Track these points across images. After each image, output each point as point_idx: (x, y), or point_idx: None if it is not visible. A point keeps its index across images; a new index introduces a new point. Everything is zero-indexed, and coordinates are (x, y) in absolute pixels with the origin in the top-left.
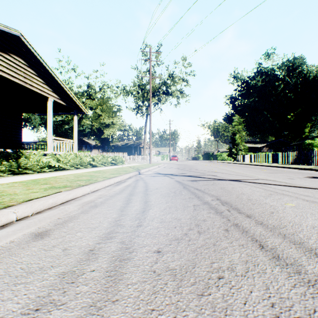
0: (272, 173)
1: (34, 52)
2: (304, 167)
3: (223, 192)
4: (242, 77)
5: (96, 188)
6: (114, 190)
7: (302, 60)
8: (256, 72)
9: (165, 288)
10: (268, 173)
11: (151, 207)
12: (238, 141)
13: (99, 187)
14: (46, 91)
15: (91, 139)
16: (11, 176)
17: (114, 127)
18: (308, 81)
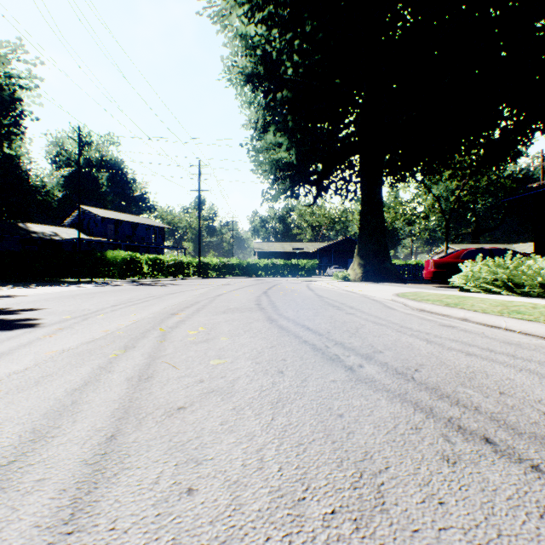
0: None
1: None
2: None
3: (348, 408)
4: None
5: None
6: None
7: None
8: None
9: (348, 320)
10: None
11: (434, 345)
12: None
13: None
14: None
15: None
16: None
17: None
18: None
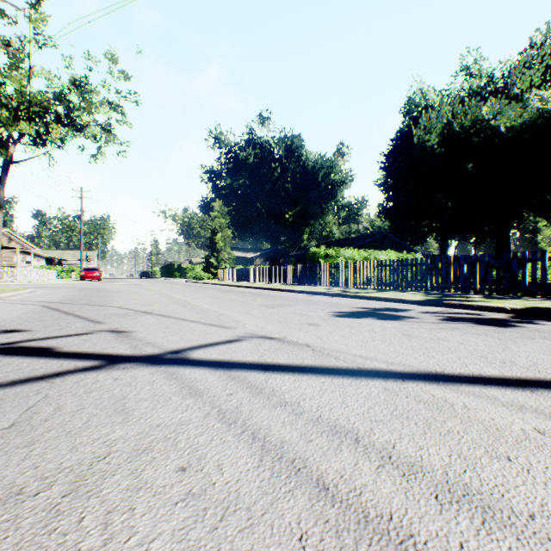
0: (273, 308)
1: None
2: (312, 289)
3: None
4: (228, 141)
5: None
6: None
7: (302, 142)
8: (248, 140)
9: None
10: (266, 308)
11: None
12: (220, 245)
13: None
14: None
15: None
16: None
17: None
18: (307, 171)
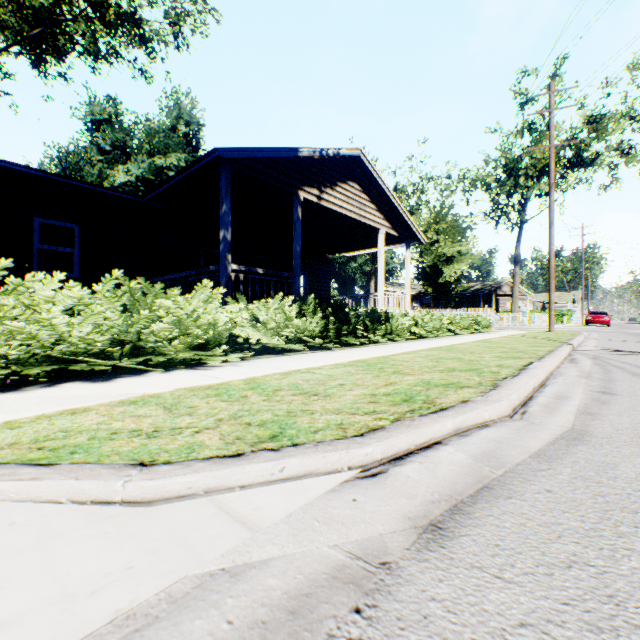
0: None
1: (370, 170)
2: None
3: None
4: None
5: (556, 363)
6: (586, 368)
7: None
8: None
9: None
10: None
11: None
12: None
13: (557, 362)
14: (377, 221)
15: (396, 285)
16: (390, 343)
17: (462, 261)
18: None
